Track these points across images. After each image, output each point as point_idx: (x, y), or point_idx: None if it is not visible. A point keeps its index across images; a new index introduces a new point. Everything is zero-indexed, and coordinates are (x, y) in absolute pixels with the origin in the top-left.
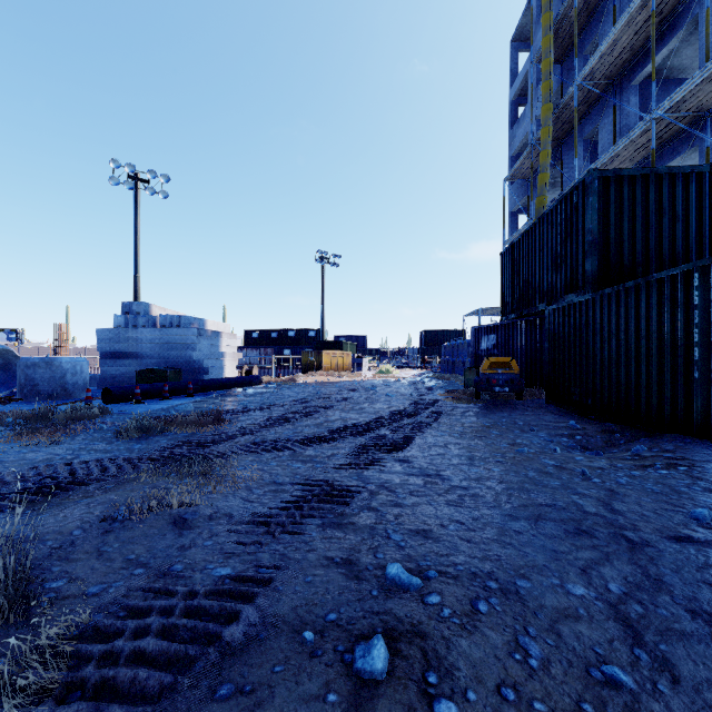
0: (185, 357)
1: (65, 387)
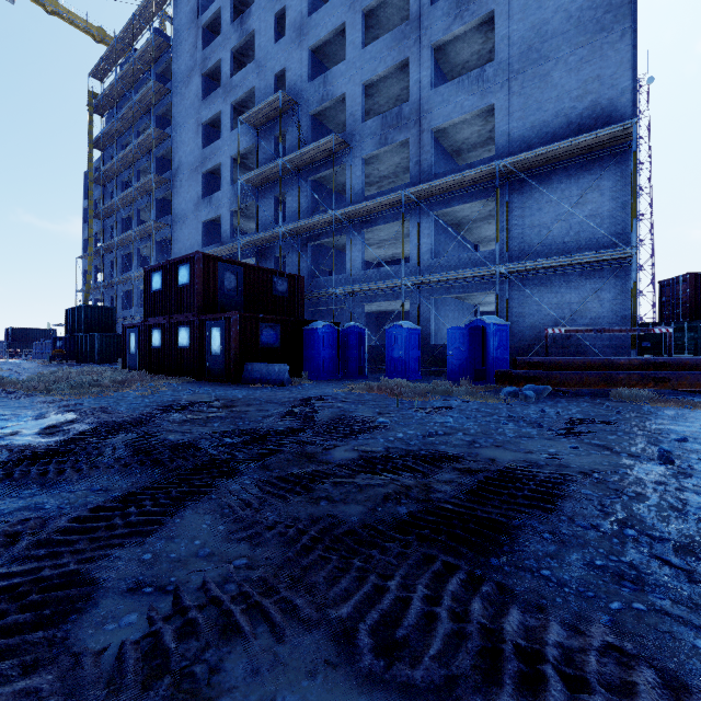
0: None
1: None
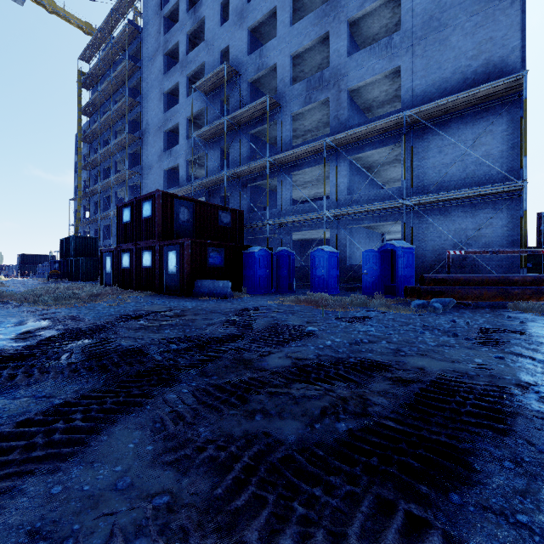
0: None
1: None
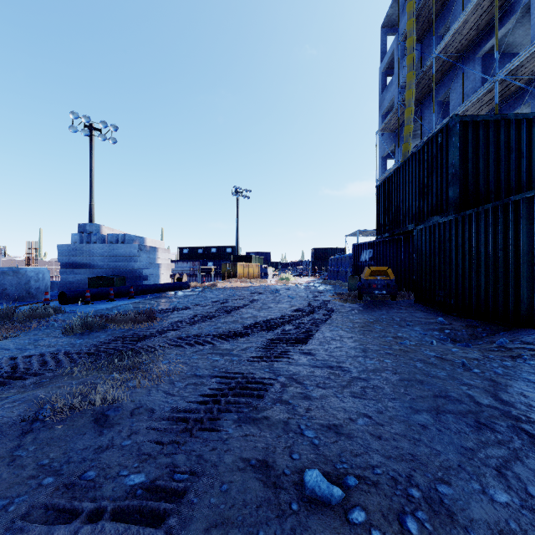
0: (128, 267)
1: (29, 291)
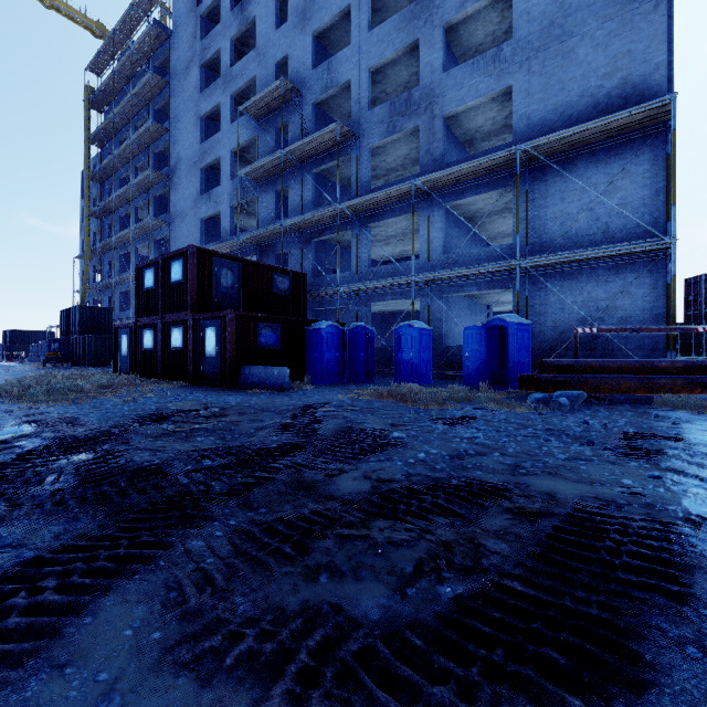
0: None
1: None
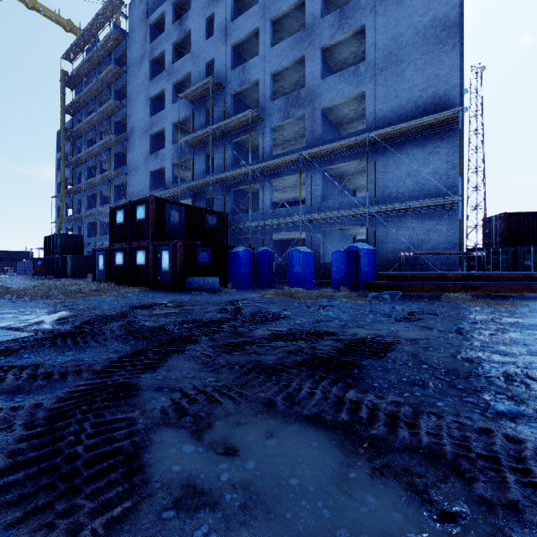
0: None
1: None
